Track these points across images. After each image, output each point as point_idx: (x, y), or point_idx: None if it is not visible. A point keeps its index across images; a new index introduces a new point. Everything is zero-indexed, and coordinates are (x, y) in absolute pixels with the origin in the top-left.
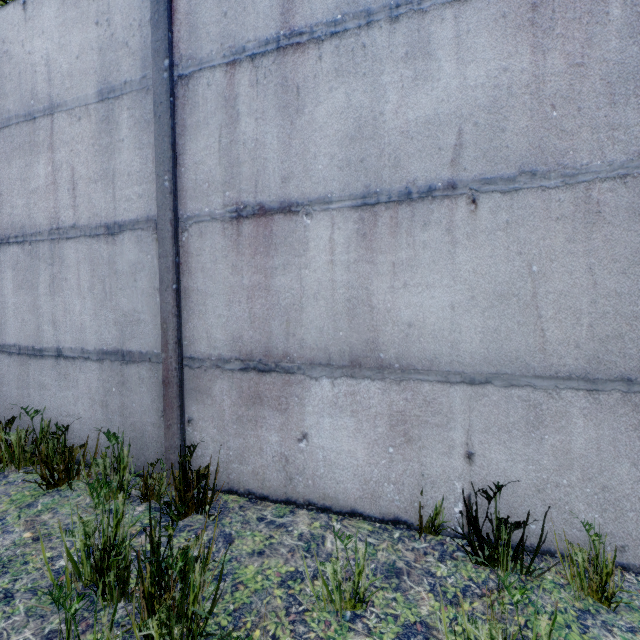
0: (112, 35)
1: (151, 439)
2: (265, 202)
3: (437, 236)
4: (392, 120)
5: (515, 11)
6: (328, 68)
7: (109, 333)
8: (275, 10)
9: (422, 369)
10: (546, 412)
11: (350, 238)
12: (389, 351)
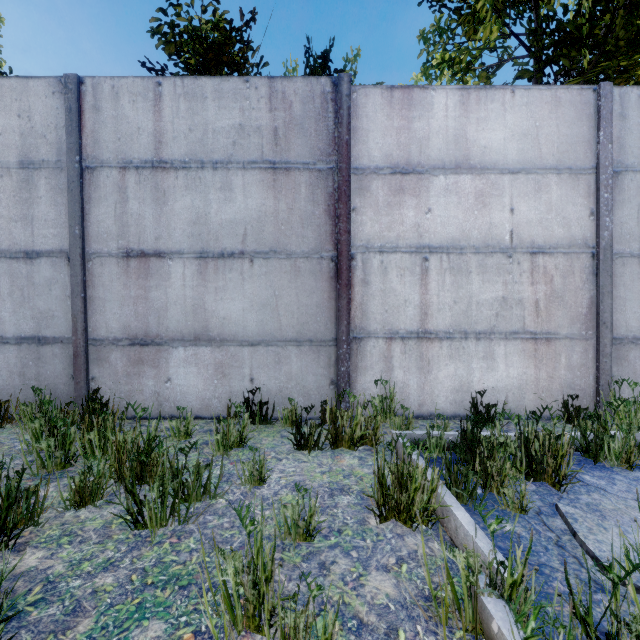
0: (32, 127)
1: (63, 393)
2: (145, 250)
3: (236, 276)
4: (215, 217)
5: (267, 180)
6: (181, 184)
7: (27, 325)
8: (151, 146)
9: (230, 340)
10: (282, 356)
11: (194, 273)
12: (214, 331)
